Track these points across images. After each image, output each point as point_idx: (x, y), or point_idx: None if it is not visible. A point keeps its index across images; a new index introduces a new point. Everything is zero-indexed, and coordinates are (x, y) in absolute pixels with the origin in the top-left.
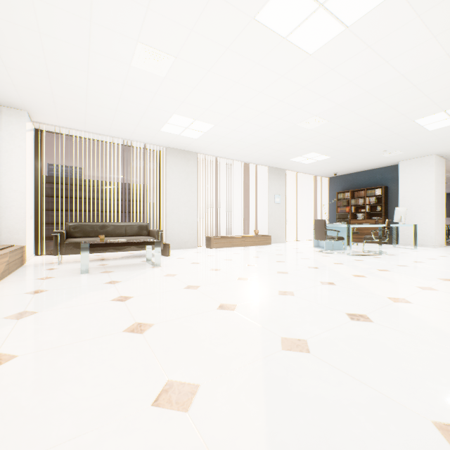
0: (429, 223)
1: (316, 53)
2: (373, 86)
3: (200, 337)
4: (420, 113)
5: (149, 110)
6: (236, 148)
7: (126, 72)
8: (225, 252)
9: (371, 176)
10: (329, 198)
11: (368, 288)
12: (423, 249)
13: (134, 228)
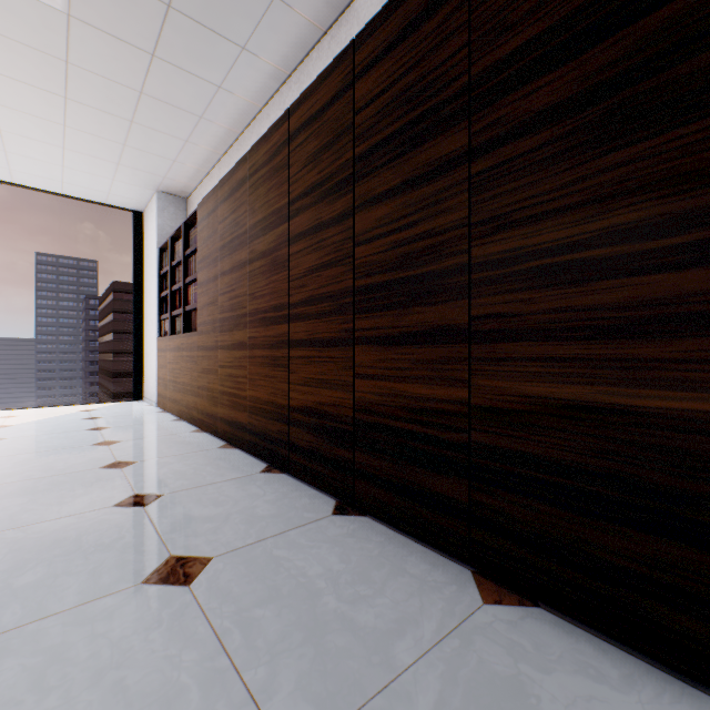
0: None
1: None
2: None
3: None
4: None
5: None
6: None
7: None
8: None
9: None
10: None
11: None
12: None
13: None
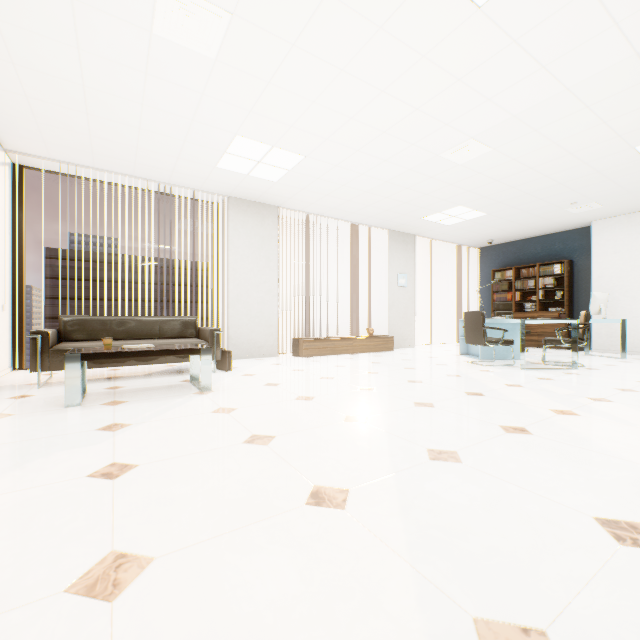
0: None
1: (491, 2)
2: (581, 78)
3: (260, 616)
4: None
5: (194, 127)
6: (339, 199)
7: (147, 47)
8: (321, 364)
9: (546, 245)
10: (479, 279)
11: (600, 443)
12: (636, 358)
13: (174, 326)
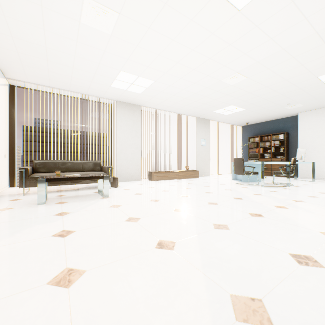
0: (322, 161)
1: (245, 8)
2: (290, 44)
3: (135, 294)
4: (324, 70)
5: (100, 67)
6: (172, 102)
7: (77, 29)
8: (163, 184)
9: (275, 125)
10: (242, 142)
11: (296, 221)
12: (319, 181)
13: (90, 165)
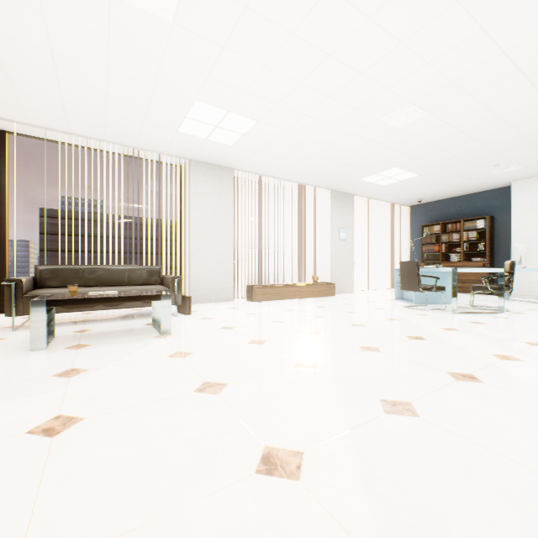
0: None
1: None
2: (517, 41)
3: None
4: None
5: (157, 92)
6: (288, 161)
7: (107, 10)
8: (272, 308)
9: (470, 203)
10: (410, 234)
11: None
12: None
13: (140, 274)
